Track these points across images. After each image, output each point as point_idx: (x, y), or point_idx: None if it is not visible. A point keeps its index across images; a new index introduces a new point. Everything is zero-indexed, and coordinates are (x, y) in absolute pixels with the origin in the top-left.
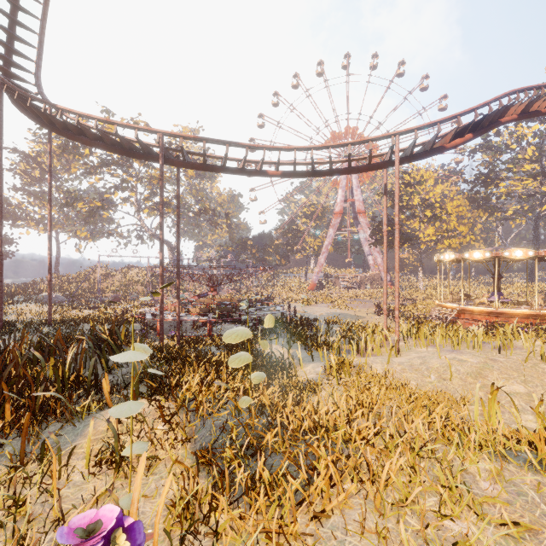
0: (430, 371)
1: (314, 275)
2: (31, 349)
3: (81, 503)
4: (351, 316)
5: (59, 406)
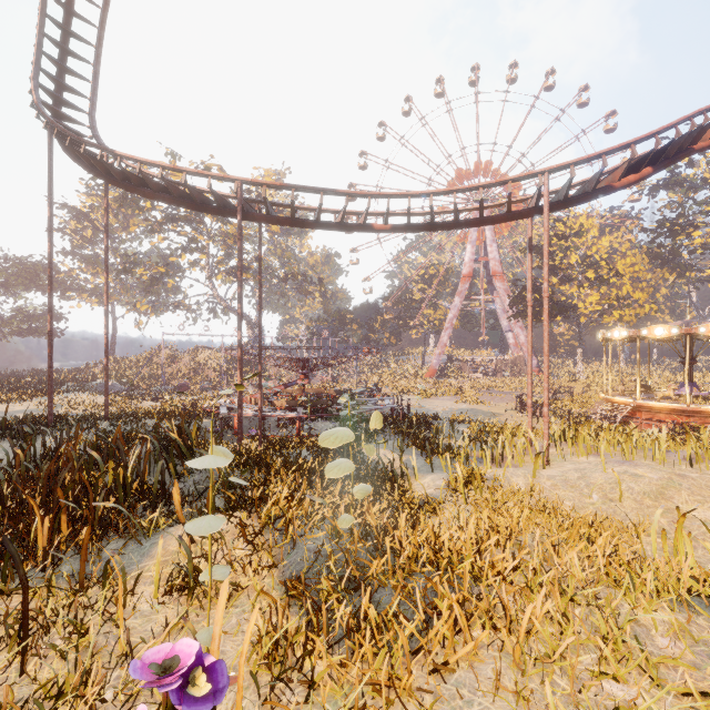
0: (591, 489)
1: (434, 359)
2: (88, 449)
3: (151, 637)
4: (484, 413)
5: (121, 519)
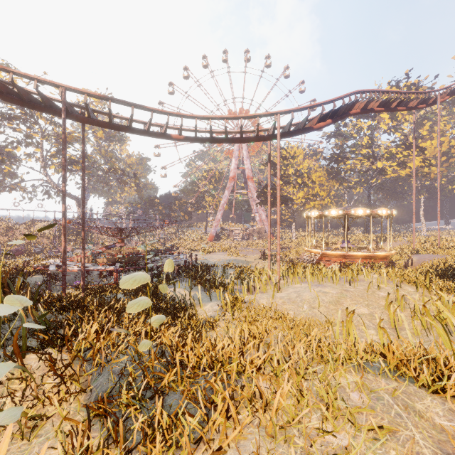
0: (303, 302)
1: (212, 229)
2: None
3: None
4: (243, 262)
5: None
